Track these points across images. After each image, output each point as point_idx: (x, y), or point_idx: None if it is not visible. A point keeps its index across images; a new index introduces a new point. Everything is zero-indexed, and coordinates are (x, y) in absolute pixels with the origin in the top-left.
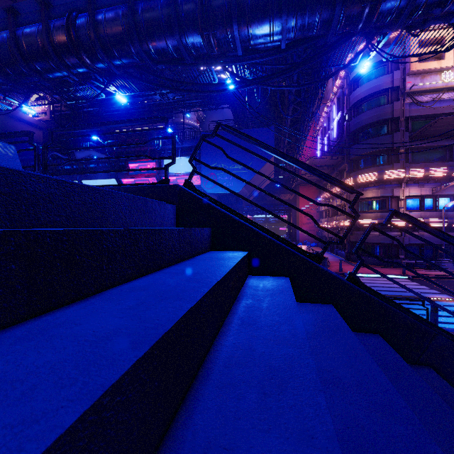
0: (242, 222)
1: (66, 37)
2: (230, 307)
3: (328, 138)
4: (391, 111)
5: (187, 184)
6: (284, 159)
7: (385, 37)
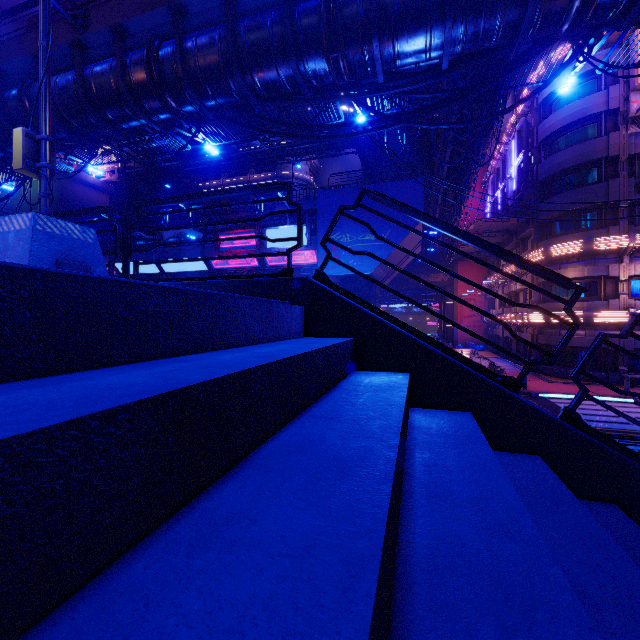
0: (400, 331)
1: (146, 75)
2: (403, 466)
3: (502, 191)
4: (605, 147)
5: (319, 275)
6: (462, 238)
7: (602, 38)
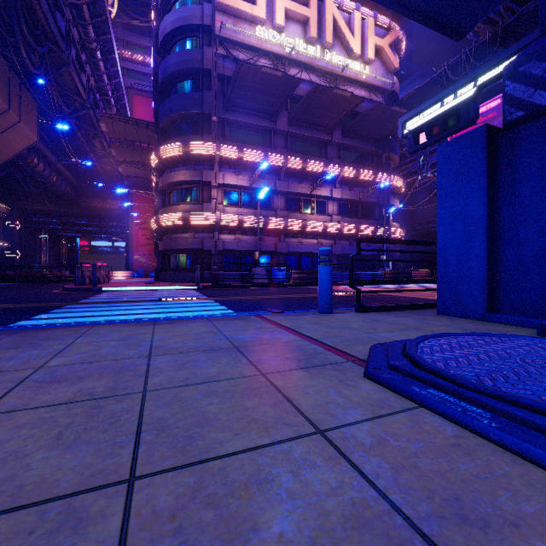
0: None
1: None
2: None
3: None
4: (201, 59)
5: None
6: None
7: None
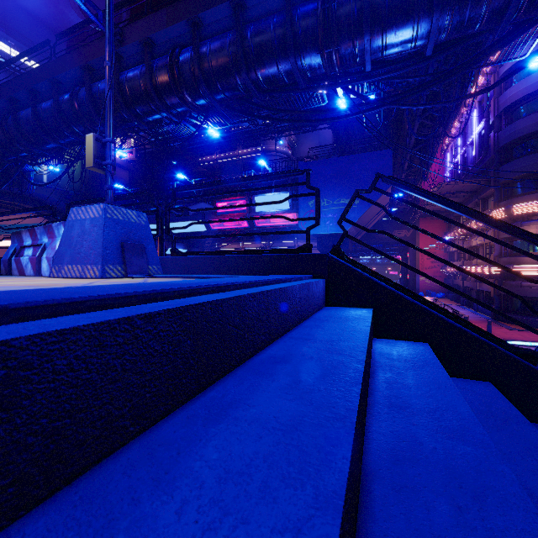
0: (417, 304)
1: (169, 77)
2: None
3: (462, 156)
4: None
5: (336, 250)
6: (478, 219)
7: None
